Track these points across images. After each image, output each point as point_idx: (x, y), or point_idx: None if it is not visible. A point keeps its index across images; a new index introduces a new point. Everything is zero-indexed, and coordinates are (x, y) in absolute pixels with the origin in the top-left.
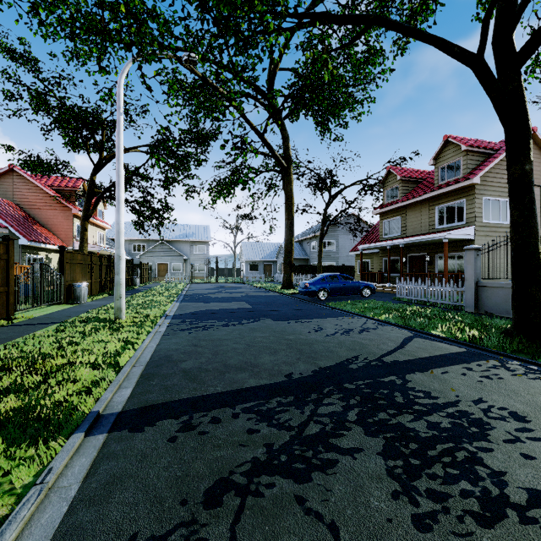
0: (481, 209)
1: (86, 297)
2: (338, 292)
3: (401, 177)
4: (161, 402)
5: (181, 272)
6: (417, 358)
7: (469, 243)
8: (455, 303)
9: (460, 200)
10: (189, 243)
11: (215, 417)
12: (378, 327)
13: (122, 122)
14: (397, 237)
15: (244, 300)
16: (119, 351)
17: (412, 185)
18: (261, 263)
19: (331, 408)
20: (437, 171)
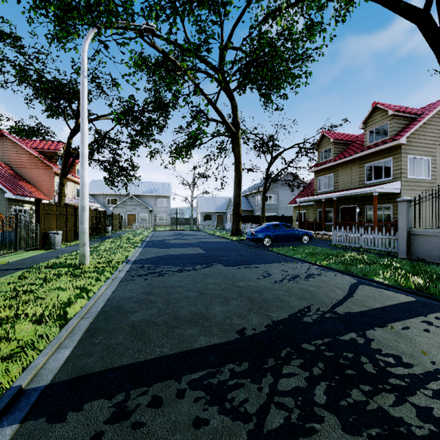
0: (406, 166)
1: (60, 244)
2: (280, 239)
3: (333, 139)
4: (97, 371)
5: (147, 221)
6: (370, 309)
7: (396, 196)
8: (387, 250)
9: (387, 159)
10: (154, 197)
11: (156, 395)
12: (322, 273)
13: (85, 84)
14: (330, 192)
15: (199, 246)
16: (71, 301)
17: (343, 147)
18: (214, 214)
19: (293, 382)
20: (366, 133)
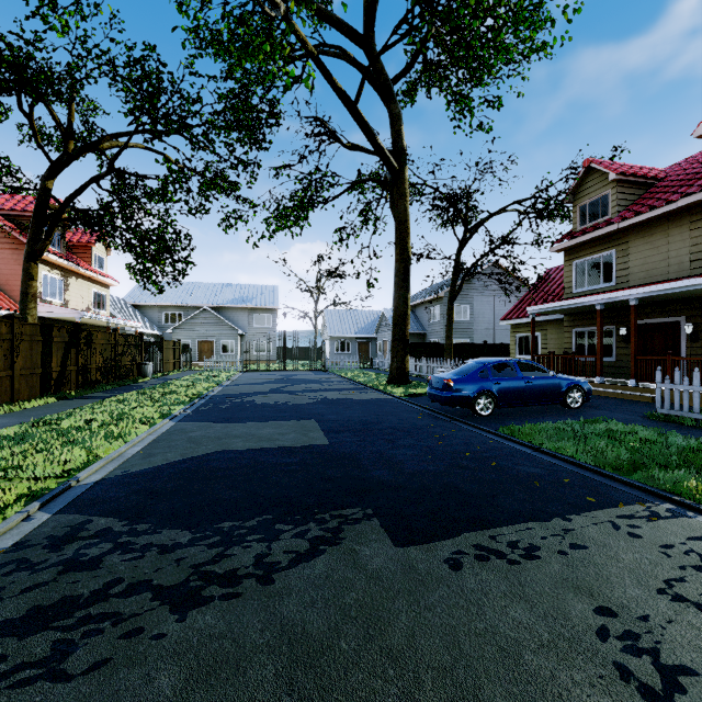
0: None
1: None
2: (516, 399)
3: (617, 174)
4: None
5: (233, 354)
6: None
7: None
8: None
9: None
10: (247, 310)
11: None
12: None
13: None
14: (610, 290)
15: (316, 414)
16: None
17: (637, 191)
18: (353, 340)
19: None
20: None
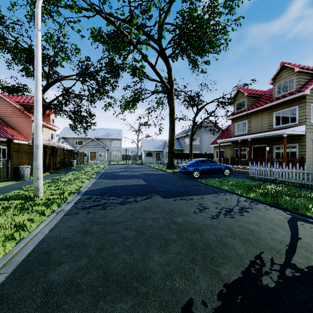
0: (310, 113)
1: (29, 176)
2: (207, 172)
3: (247, 93)
4: None
5: (104, 157)
6: None
7: (301, 137)
8: (301, 182)
9: (293, 107)
10: (110, 139)
11: None
12: (252, 206)
13: (39, 36)
14: (245, 134)
15: (141, 177)
16: None
17: (255, 99)
18: (154, 152)
19: None
20: (275, 88)
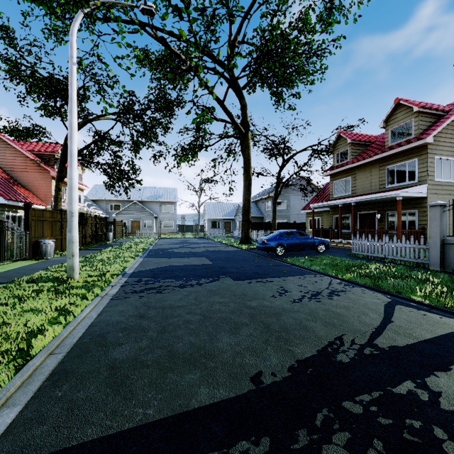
0: (433, 168)
1: (53, 253)
2: (294, 248)
3: (351, 140)
4: None
5: (151, 228)
6: (419, 342)
7: (421, 200)
8: (416, 261)
9: (411, 160)
10: (159, 203)
11: None
12: (346, 289)
13: (74, 72)
14: (348, 196)
15: (205, 255)
16: (40, 329)
17: (361, 148)
18: (222, 220)
19: None
20: (387, 133)
